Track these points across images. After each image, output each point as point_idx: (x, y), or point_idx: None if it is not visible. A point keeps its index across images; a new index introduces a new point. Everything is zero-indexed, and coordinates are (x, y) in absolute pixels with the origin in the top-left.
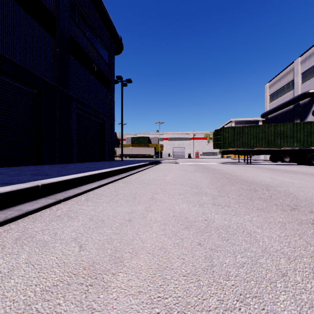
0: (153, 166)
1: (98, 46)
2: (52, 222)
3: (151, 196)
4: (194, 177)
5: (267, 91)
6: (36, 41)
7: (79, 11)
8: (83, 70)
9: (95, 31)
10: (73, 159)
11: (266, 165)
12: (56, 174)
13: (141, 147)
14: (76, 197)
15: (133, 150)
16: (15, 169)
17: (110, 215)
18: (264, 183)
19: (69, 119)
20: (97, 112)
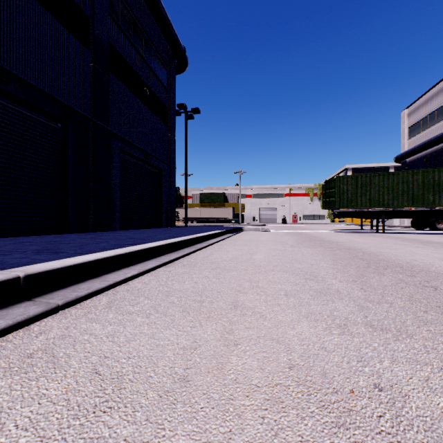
0: (232, 236)
1: (152, 61)
2: (1, 381)
3: (232, 298)
4: (302, 256)
5: (404, 121)
6: (59, 51)
7: (124, 9)
8: (130, 95)
9: (148, 39)
10: (115, 225)
11: (410, 235)
12: (72, 251)
13: (214, 208)
14: (91, 299)
15: (202, 212)
16: (22, 241)
17: (141, 357)
18: (438, 271)
19: (108, 167)
20: (151, 157)
